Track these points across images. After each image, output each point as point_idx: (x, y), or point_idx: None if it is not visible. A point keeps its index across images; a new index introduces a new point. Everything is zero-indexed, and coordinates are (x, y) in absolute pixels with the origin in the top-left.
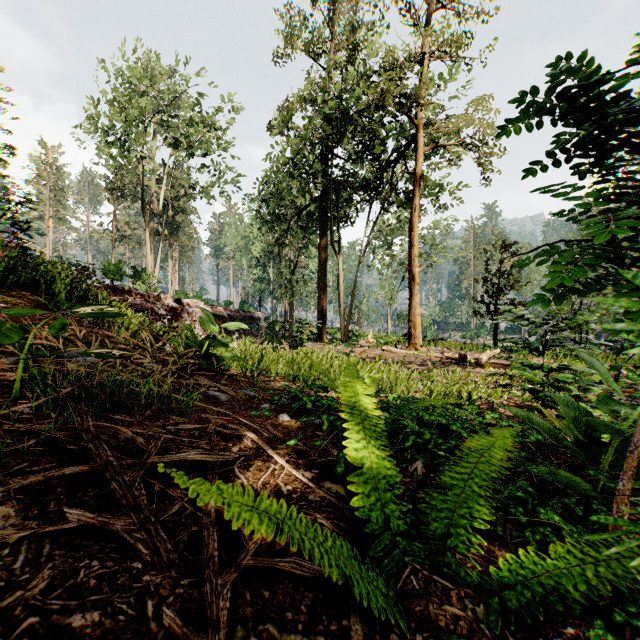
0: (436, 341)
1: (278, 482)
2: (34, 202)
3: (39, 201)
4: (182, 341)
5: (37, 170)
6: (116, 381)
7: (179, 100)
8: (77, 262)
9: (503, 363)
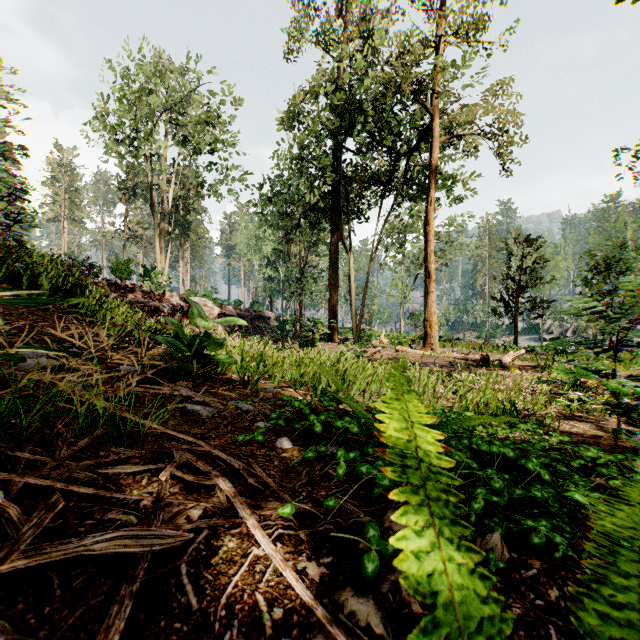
0: (453, 341)
1: (257, 599)
2: (50, 204)
3: (54, 203)
4: (164, 339)
5: (52, 172)
6: (60, 392)
7: (189, 99)
8: (85, 260)
9: (529, 365)
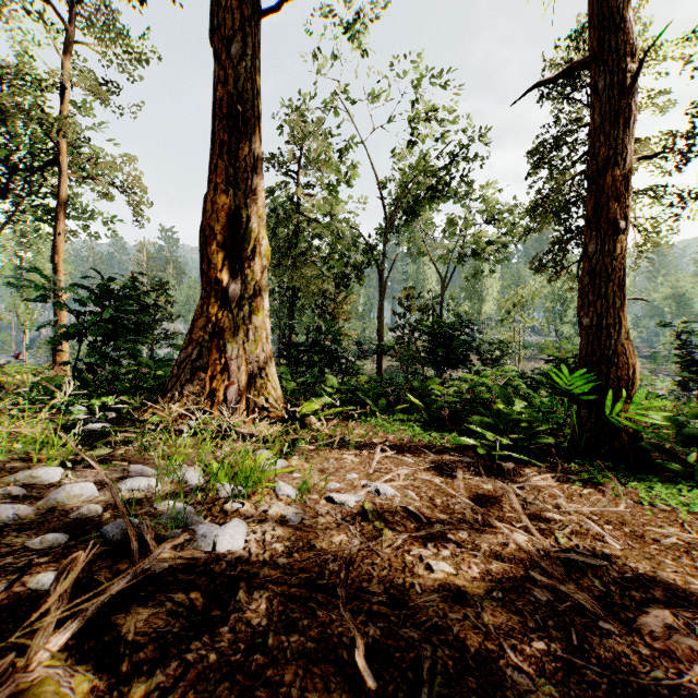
0: None
1: None
2: None
3: None
4: None
5: None
6: None
7: None
8: None
9: None
